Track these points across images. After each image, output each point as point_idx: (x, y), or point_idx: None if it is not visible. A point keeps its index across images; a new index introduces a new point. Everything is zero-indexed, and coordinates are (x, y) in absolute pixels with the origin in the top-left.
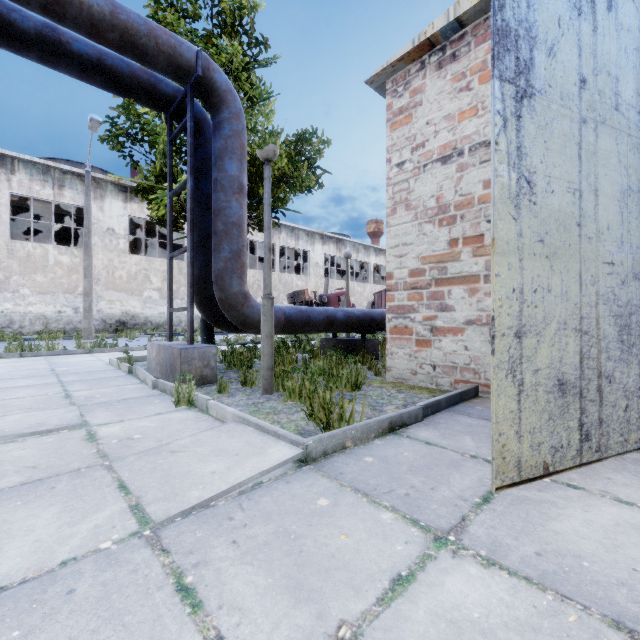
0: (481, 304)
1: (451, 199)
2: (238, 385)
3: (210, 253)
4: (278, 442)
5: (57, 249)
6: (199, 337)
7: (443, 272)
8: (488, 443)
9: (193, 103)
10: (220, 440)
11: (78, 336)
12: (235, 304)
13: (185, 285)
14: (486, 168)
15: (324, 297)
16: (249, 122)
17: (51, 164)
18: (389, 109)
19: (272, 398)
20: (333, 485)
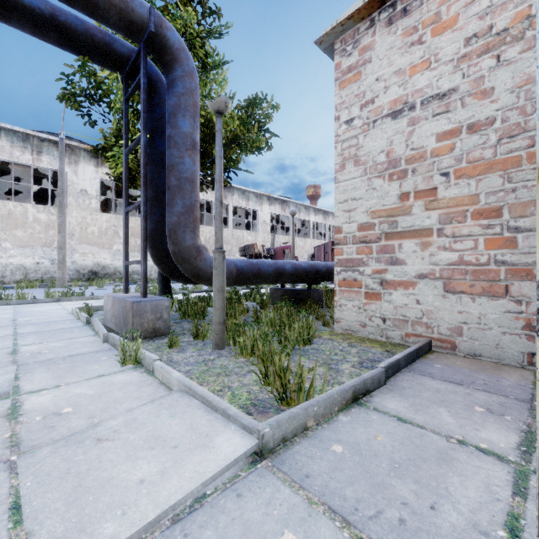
0: (434, 258)
1: (402, 153)
2: (190, 337)
3: (165, 208)
4: (227, 425)
5: (35, 208)
6: None
7: (393, 226)
8: (469, 419)
9: (146, 60)
10: (159, 421)
11: (53, 285)
12: (188, 257)
13: None
14: (439, 121)
15: (271, 250)
16: (204, 89)
17: (30, 132)
18: (338, 68)
19: (223, 354)
20: (299, 501)
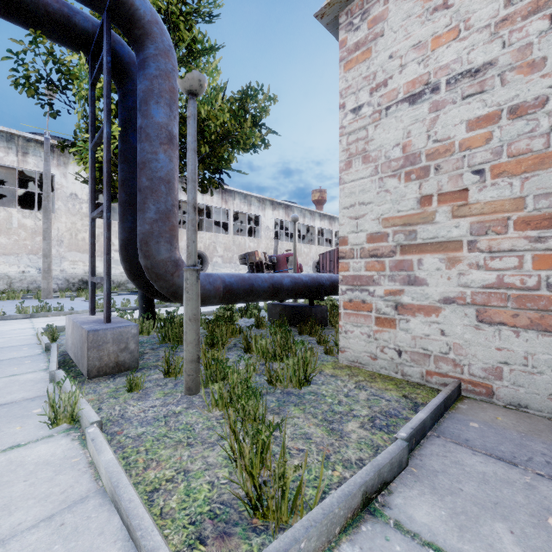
0: (464, 278)
1: (422, 146)
2: (161, 373)
3: None
4: None
5: (21, 213)
6: None
7: (411, 237)
8: None
9: (110, 34)
10: None
11: (37, 296)
12: (163, 273)
13: None
14: (471, 104)
15: (274, 258)
16: None
17: (14, 132)
18: (343, 46)
19: (195, 402)
20: None
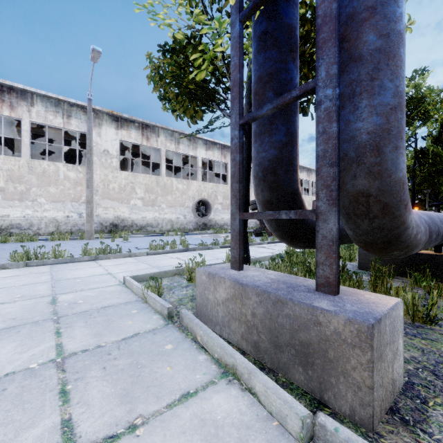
0: None
1: None
2: None
3: (292, 123)
4: None
5: (66, 166)
6: (177, 237)
7: None
8: None
9: None
10: None
11: (82, 237)
12: (395, 203)
13: (161, 195)
14: None
15: None
16: None
17: (61, 98)
18: None
19: None
20: None
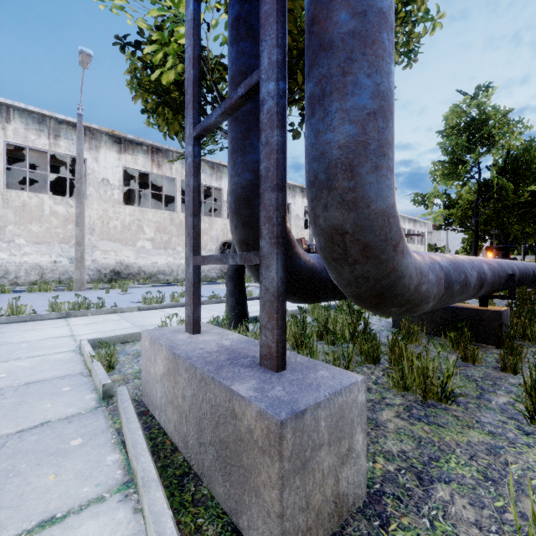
0: None
1: None
2: None
3: None
4: None
5: (52, 199)
6: None
7: None
8: None
9: None
10: None
11: (70, 287)
12: (379, 244)
13: (176, 235)
14: None
15: (312, 247)
16: None
17: (46, 113)
18: None
19: None
20: None
